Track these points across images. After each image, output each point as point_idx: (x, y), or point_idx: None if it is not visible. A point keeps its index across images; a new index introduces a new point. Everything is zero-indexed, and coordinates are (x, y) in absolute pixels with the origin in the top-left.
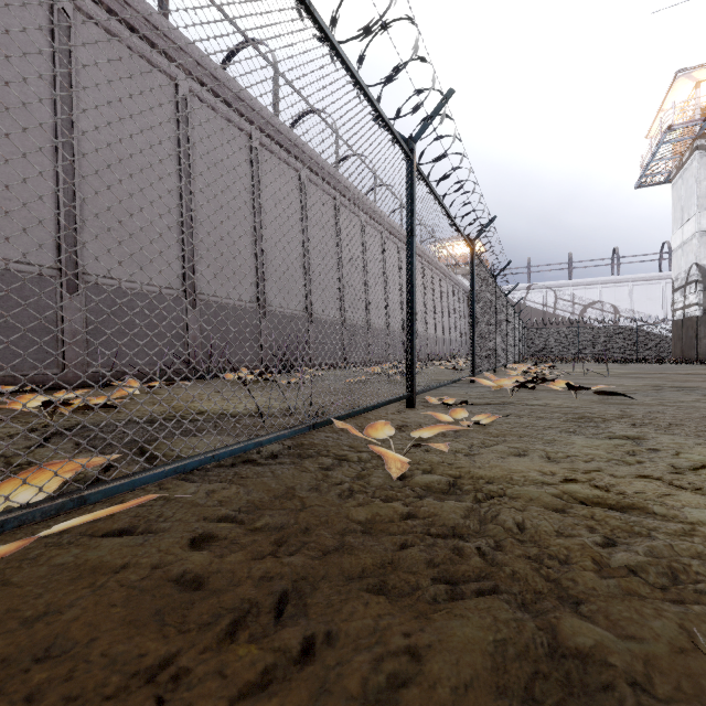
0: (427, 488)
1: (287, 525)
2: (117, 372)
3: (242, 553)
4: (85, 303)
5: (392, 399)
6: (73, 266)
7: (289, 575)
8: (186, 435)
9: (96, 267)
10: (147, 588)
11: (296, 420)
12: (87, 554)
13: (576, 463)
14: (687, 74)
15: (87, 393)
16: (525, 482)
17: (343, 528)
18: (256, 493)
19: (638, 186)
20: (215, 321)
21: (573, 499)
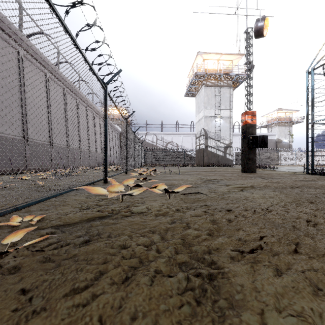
0: None
1: None
2: None
3: None
4: None
5: None
6: None
7: None
8: None
9: None
10: None
11: None
12: None
13: None
14: (201, 54)
15: None
16: None
17: None
18: None
19: (185, 96)
20: None
21: None
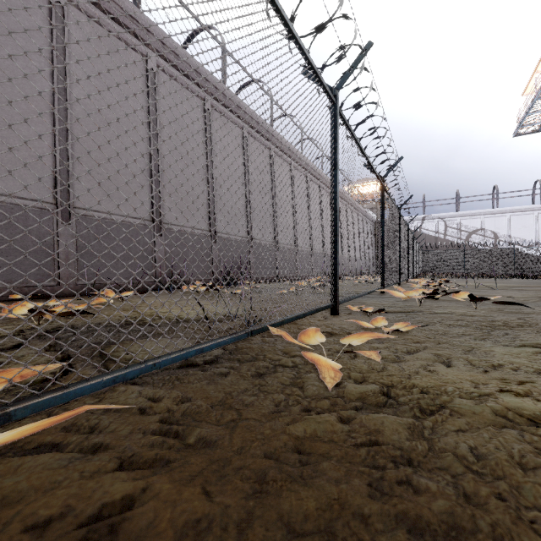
0: (362, 399)
1: (221, 442)
2: (100, 284)
3: (169, 483)
4: (75, 231)
5: (319, 308)
6: (66, 201)
7: (218, 521)
8: (143, 338)
9: (84, 202)
10: (50, 537)
11: (237, 325)
12: (3, 479)
13: (504, 373)
14: None
15: (75, 300)
16: (461, 394)
17: (280, 449)
18: (194, 401)
19: (515, 135)
20: (157, 235)
21: (519, 416)
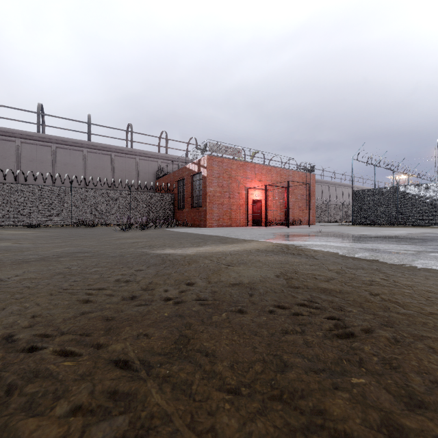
0: None
1: None
2: None
3: None
4: None
5: None
6: None
7: None
8: None
9: None
10: None
11: None
12: None
13: None
14: None
15: None
16: None
17: None
18: None
19: None
20: None
21: None
